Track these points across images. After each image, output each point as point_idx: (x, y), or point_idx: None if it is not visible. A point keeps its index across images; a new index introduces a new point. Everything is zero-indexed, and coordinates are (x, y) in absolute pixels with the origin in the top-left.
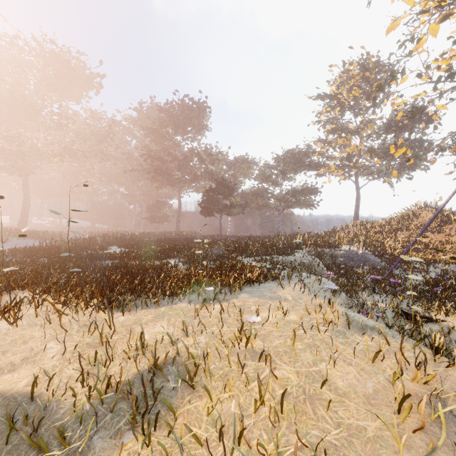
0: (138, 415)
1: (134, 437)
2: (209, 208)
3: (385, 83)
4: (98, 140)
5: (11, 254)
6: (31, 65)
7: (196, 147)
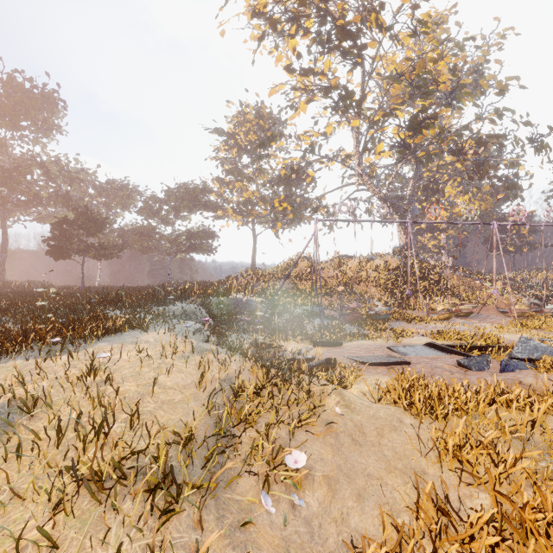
0: None
1: None
2: (64, 248)
3: (267, 142)
4: None
5: None
6: None
7: (38, 154)
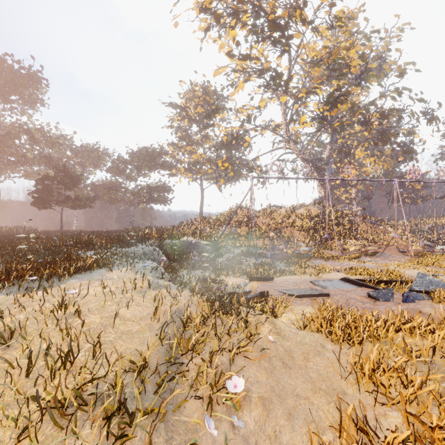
0: None
1: None
2: (46, 199)
3: (212, 113)
4: None
5: None
6: None
7: (25, 123)
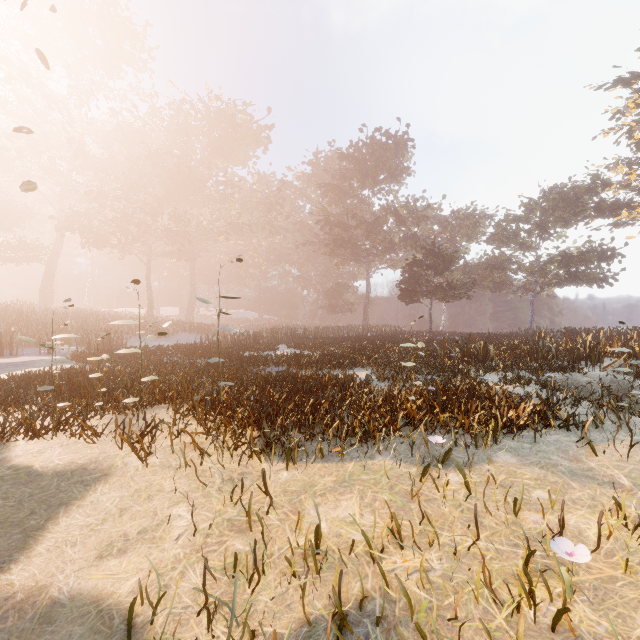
0: None
1: None
2: (413, 290)
3: None
4: (266, 209)
5: (169, 353)
6: (197, 131)
7: (392, 201)
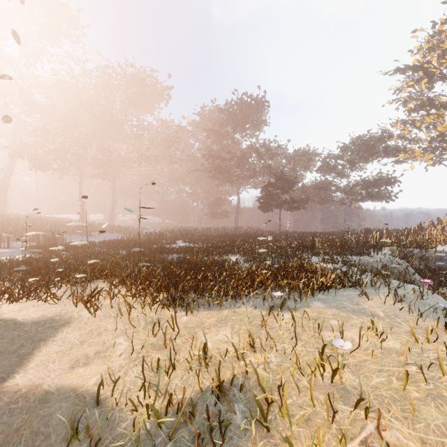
0: None
1: None
2: (268, 203)
3: None
4: (167, 145)
5: (100, 246)
6: (117, 88)
7: (254, 143)
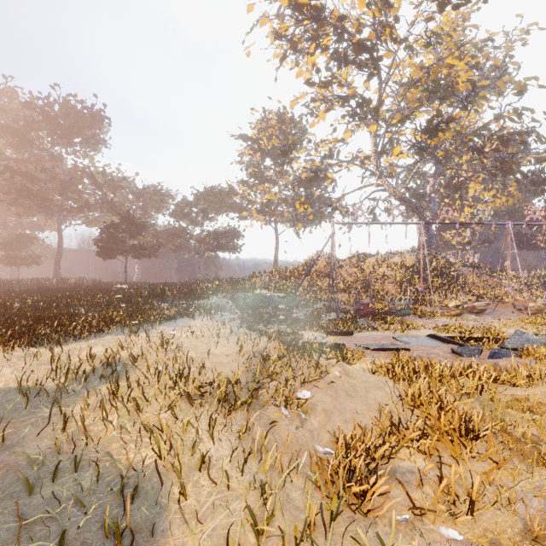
0: (104, 380)
1: (106, 386)
2: (111, 249)
3: (288, 150)
4: None
5: None
6: None
7: (89, 167)
